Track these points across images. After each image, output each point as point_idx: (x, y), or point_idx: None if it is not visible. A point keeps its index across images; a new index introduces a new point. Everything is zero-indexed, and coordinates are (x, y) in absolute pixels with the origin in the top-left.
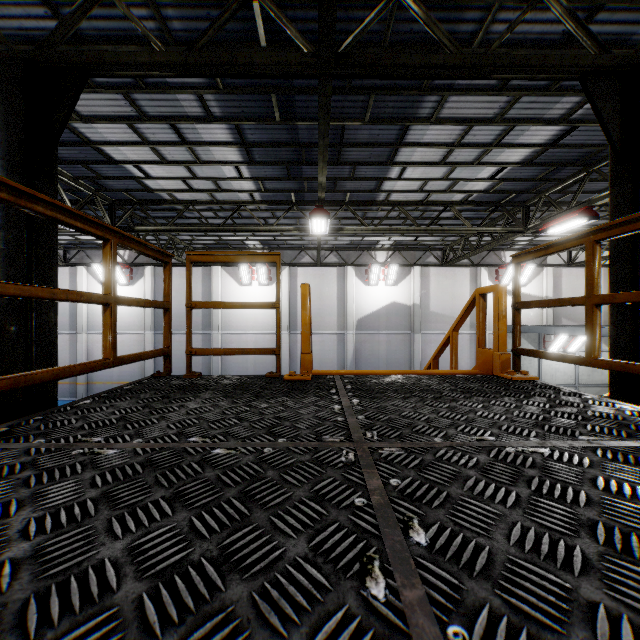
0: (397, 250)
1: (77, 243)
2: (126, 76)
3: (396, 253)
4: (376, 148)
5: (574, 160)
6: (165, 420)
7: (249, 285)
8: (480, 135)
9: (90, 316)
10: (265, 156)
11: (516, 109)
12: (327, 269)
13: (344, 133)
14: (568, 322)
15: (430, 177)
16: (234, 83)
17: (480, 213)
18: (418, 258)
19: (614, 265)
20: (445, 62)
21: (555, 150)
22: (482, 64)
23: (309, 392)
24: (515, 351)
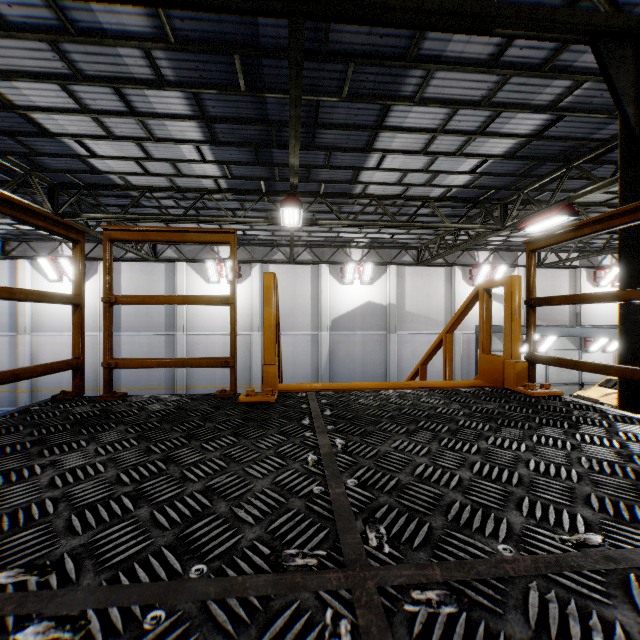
0: (372, 248)
1: (19, 234)
2: None
3: (371, 251)
4: (354, 131)
5: (556, 155)
6: None
7: (217, 283)
8: (465, 121)
9: (35, 316)
10: (230, 135)
11: (505, 92)
12: (300, 267)
13: (319, 111)
14: (538, 322)
15: (410, 168)
16: (188, 37)
17: (457, 210)
18: (394, 257)
19: (625, 258)
20: (441, 9)
21: (538, 143)
22: (484, 15)
23: (271, 425)
24: (530, 358)
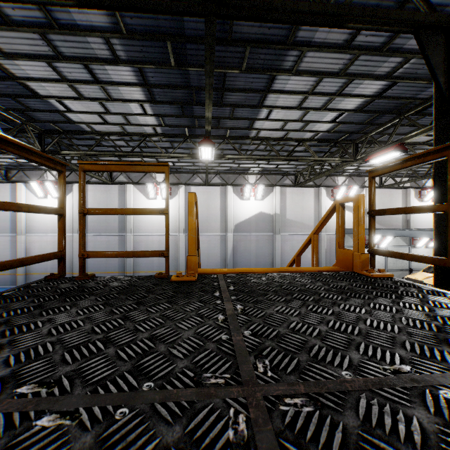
0: (263, 174)
1: (17, 165)
2: (29, 4)
3: (262, 177)
4: (250, 93)
5: (391, 109)
6: (11, 347)
7: (154, 199)
8: (327, 86)
9: (28, 222)
10: (164, 96)
11: (355, 66)
12: (213, 188)
13: (226, 79)
14: (380, 226)
15: (289, 119)
16: (135, 29)
17: (323, 148)
18: (278, 180)
19: (438, 182)
20: (310, 10)
21: (379, 101)
22: (339, 14)
23: (193, 296)
24: (371, 251)
